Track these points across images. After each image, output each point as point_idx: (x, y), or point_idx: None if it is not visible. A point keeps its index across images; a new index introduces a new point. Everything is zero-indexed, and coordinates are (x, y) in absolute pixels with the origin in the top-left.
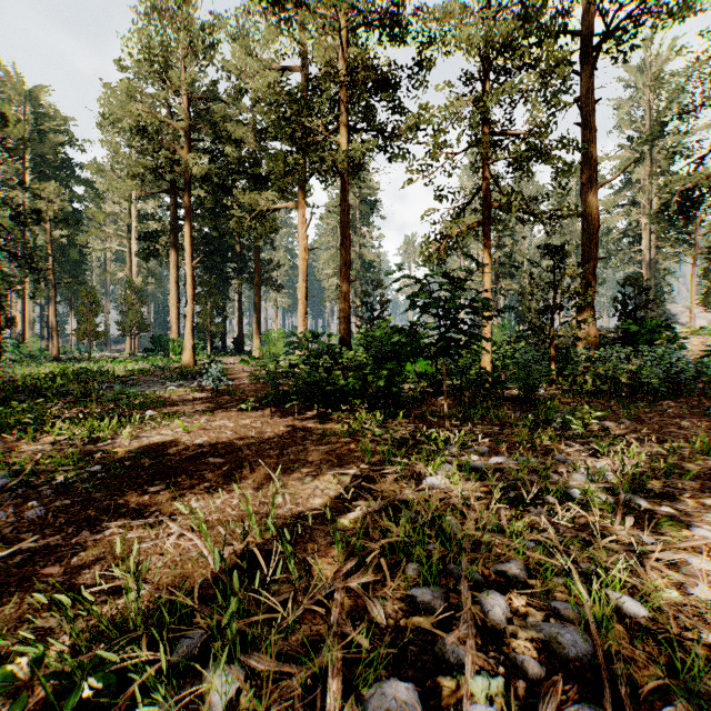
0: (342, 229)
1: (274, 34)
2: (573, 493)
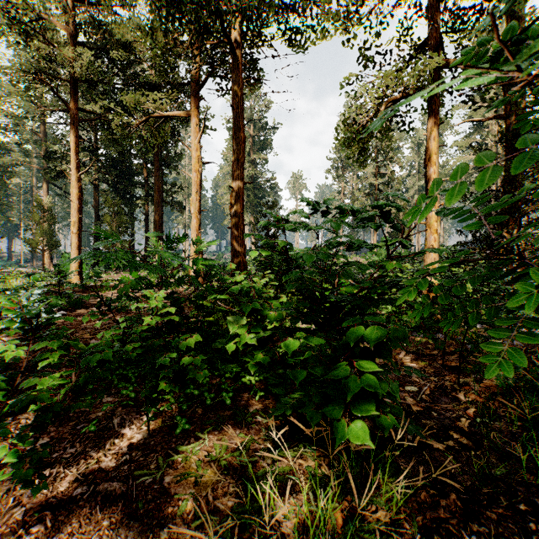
0: (234, 118)
1: None
2: None
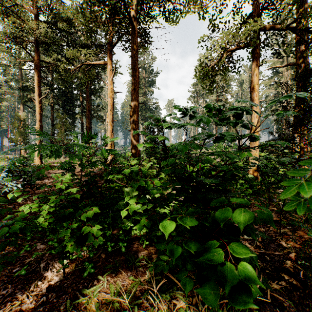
0: (132, 63)
1: None
2: None
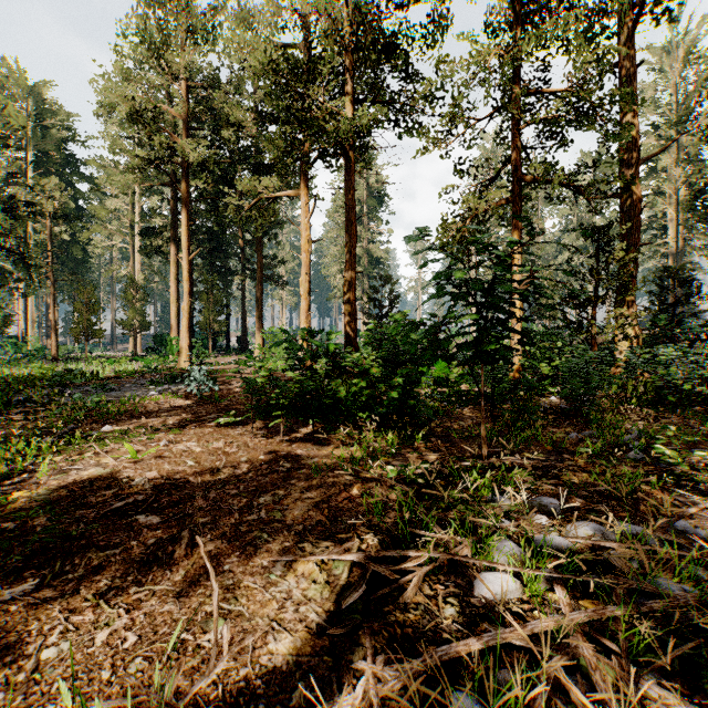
0: (347, 213)
1: (274, 5)
2: None
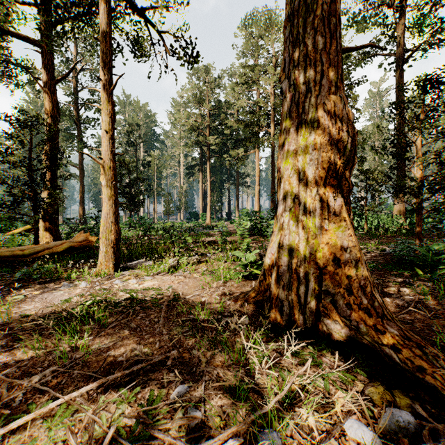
0: (271, 166)
1: None
2: None
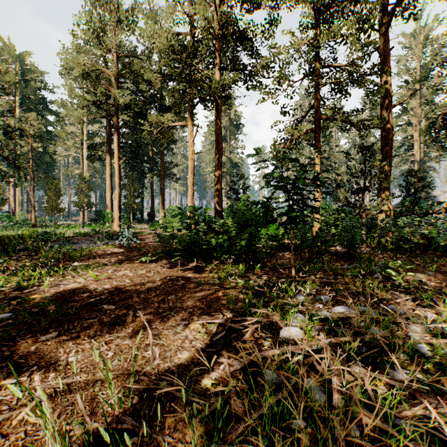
0: (216, 137)
1: (172, 9)
2: (421, 349)
